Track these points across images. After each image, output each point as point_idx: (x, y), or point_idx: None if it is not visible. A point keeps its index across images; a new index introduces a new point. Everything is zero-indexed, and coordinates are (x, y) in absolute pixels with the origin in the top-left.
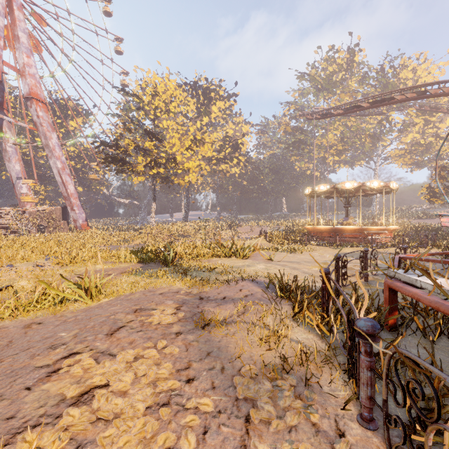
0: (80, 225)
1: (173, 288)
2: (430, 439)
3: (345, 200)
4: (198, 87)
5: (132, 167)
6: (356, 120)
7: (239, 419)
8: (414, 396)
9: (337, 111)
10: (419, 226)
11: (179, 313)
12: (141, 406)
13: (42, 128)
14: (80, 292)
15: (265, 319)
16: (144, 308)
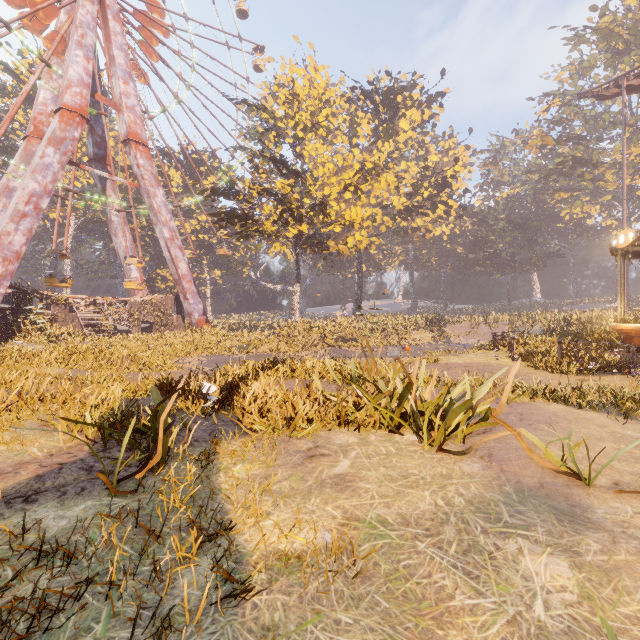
0: (195, 321)
1: None
2: None
3: None
4: (375, 93)
5: (259, 227)
6: None
7: None
8: None
9: None
10: None
11: None
12: None
13: (144, 183)
14: None
15: None
16: None
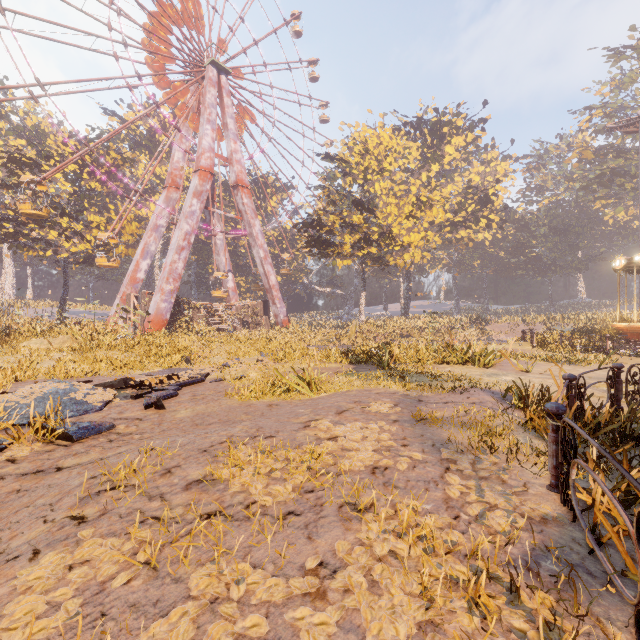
0: (281, 321)
1: (390, 390)
2: (572, 474)
3: None
4: (423, 124)
5: (337, 249)
6: None
7: (441, 468)
8: (568, 448)
9: None
10: None
11: (396, 408)
12: (370, 448)
13: (246, 216)
14: (303, 384)
15: (489, 423)
16: (362, 401)
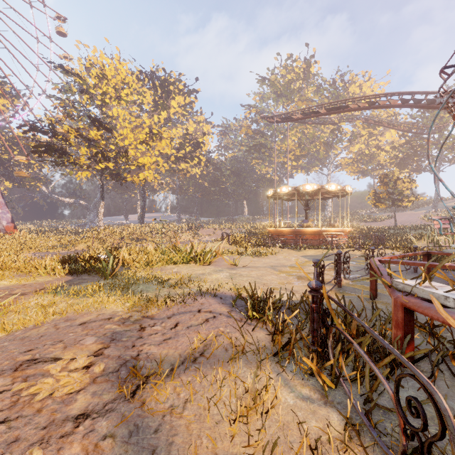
0: (3, 227)
1: (105, 312)
2: None
3: (305, 202)
4: (155, 78)
5: (73, 159)
6: (312, 128)
7: None
8: None
9: (296, 115)
10: (368, 228)
11: (96, 366)
12: None
13: None
14: None
15: (235, 362)
16: (38, 358)
